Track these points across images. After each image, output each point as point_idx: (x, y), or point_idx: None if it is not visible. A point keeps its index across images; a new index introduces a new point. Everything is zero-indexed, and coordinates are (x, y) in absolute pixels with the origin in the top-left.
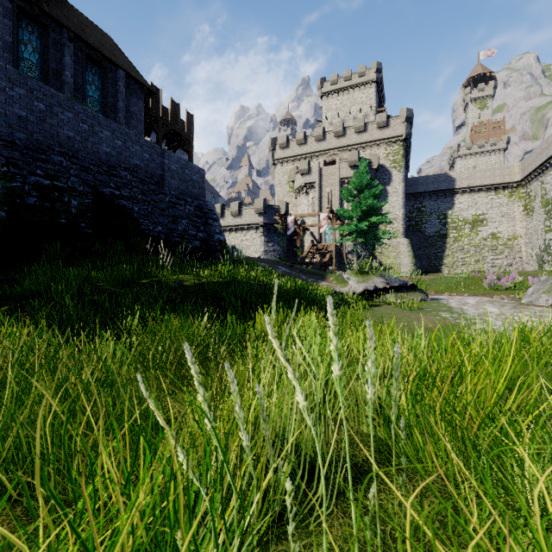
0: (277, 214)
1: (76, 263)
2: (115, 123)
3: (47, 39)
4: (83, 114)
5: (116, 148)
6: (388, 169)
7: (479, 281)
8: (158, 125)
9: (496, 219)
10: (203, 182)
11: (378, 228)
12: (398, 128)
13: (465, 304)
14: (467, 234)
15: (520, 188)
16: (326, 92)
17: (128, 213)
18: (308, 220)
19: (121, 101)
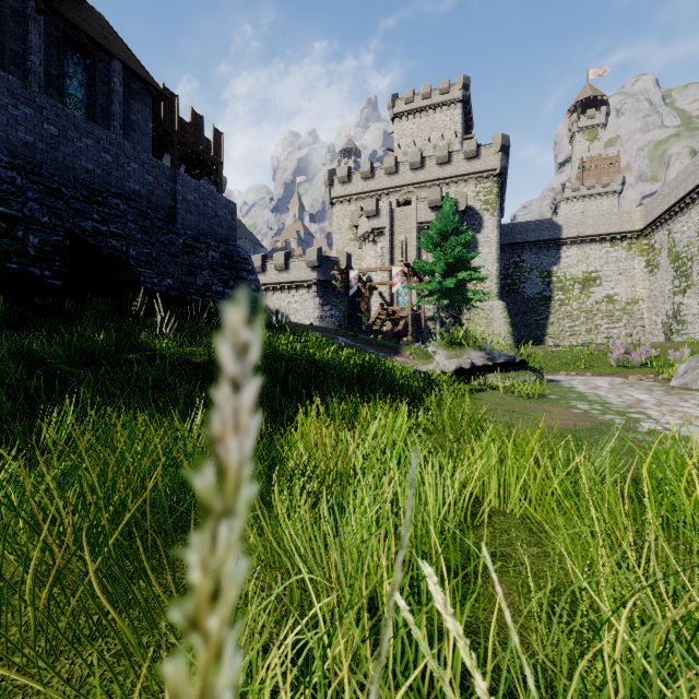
0: (335, 267)
1: (29, 329)
2: (100, 128)
3: (3, 6)
4: (49, 110)
5: (103, 165)
6: (478, 212)
7: (602, 356)
8: (173, 143)
9: (612, 278)
10: (233, 220)
11: (465, 287)
12: (490, 159)
13: (597, 387)
14: (576, 296)
15: (642, 239)
16: (399, 113)
17: (120, 258)
18: (376, 276)
19: (116, 104)
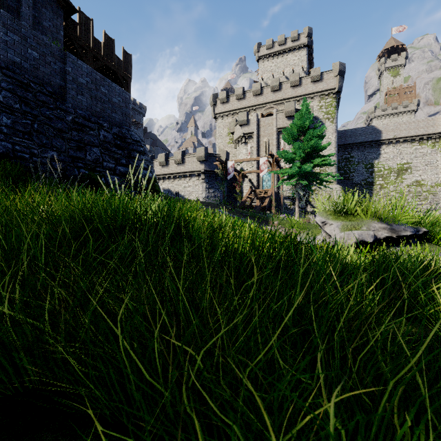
0: (217, 158)
1: None
2: None
3: None
4: None
5: None
6: (321, 120)
7: None
8: (88, 57)
9: (420, 168)
10: (127, 108)
11: None
12: (331, 81)
13: None
14: (392, 181)
15: None
16: (262, 56)
17: None
18: (246, 168)
19: (25, 7)
